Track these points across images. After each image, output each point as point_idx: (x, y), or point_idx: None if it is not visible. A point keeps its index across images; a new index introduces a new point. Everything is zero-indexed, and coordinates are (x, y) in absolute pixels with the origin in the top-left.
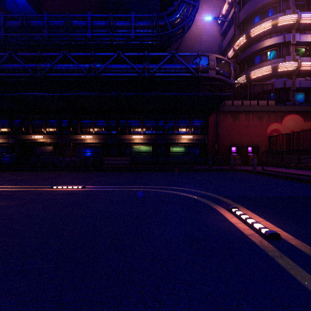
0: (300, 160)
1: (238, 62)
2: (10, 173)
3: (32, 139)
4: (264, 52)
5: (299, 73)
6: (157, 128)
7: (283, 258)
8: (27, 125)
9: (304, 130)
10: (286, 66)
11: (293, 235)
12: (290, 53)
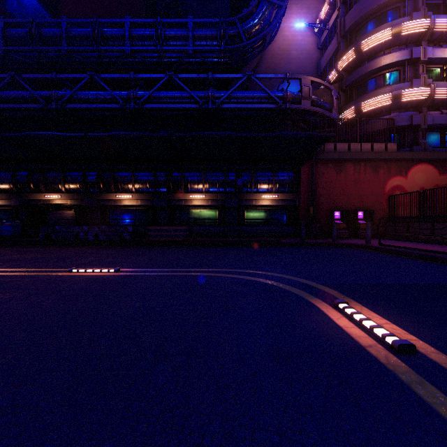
0: (434, 230)
1: (344, 89)
2: (12, 249)
3: (45, 199)
4: (381, 73)
5: (432, 104)
6: (226, 183)
7: (423, 386)
8: (37, 179)
9: (441, 187)
10: (414, 94)
11: (436, 347)
12: (419, 75)
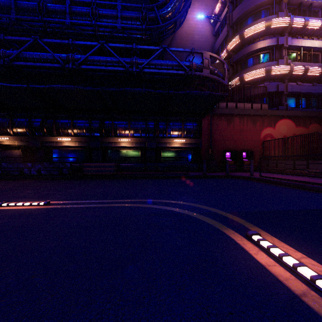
0: (295, 166)
1: (232, 64)
2: None
3: None
4: (257, 54)
5: (291, 78)
6: (147, 130)
7: None
8: None
9: (300, 135)
10: (279, 70)
11: None
12: (282, 56)
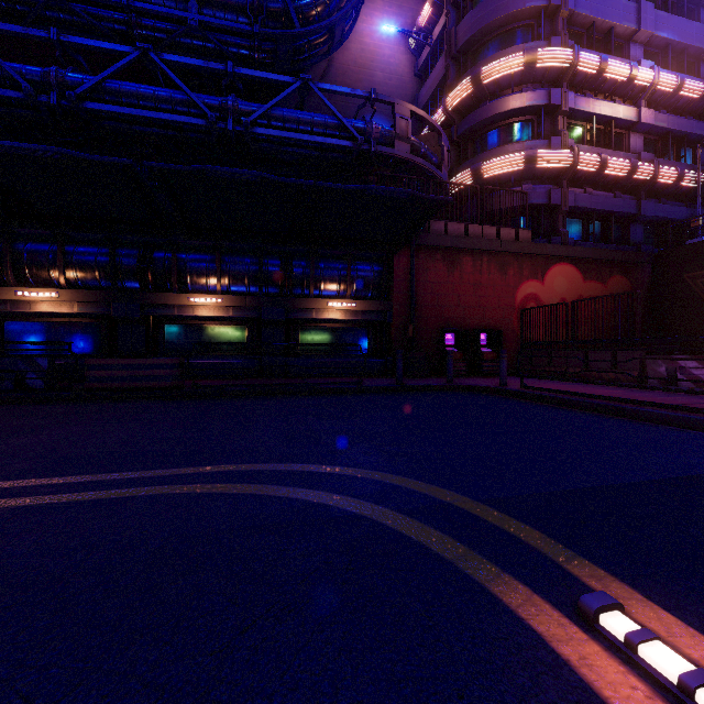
0: (589, 363)
1: (455, 140)
2: None
3: None
4: (508, 122)
5: (574, 177)
6: (263, 278)
7: None
8: None
9: (598, 297)
10: (553, 159)
11: None
12: (558, 131)
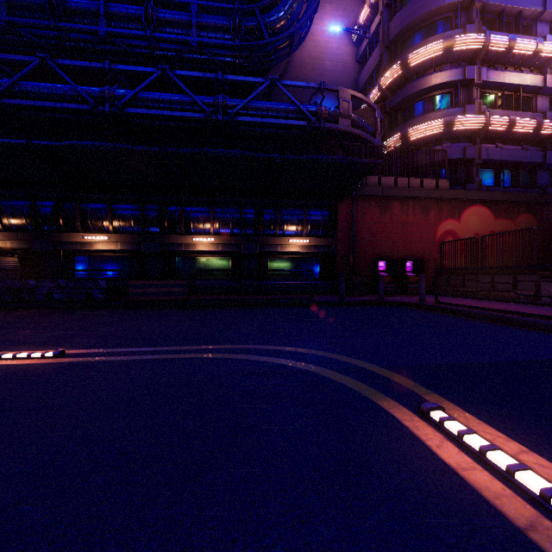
0: (495, 285)
1: (388, 111)
2: None
3: None
4: (430, 95)
5: (487, 136)
6: (243, 223)
7: None
8: None
9: (502, 233)
10: (468, 122)
11: None
12: (473, 99)
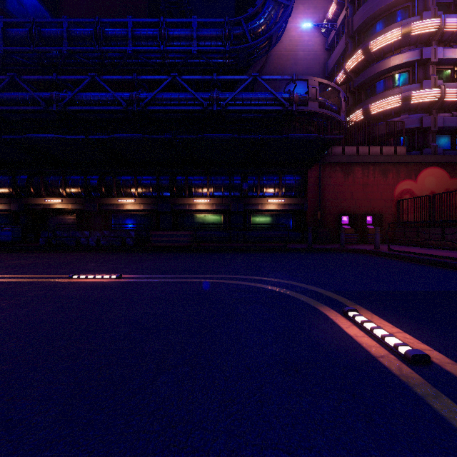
0: (445, 236)
1: (352, 91)
2: (11, 255)
3: (45, 204)
4: (390, 74)
5: (442, 106)
6: (231, 187)
7: (440, 399)
8: (37, 183)
9: (452, 191)
10: (424, 96)
11: (451, 358)
12: (429, 76)
